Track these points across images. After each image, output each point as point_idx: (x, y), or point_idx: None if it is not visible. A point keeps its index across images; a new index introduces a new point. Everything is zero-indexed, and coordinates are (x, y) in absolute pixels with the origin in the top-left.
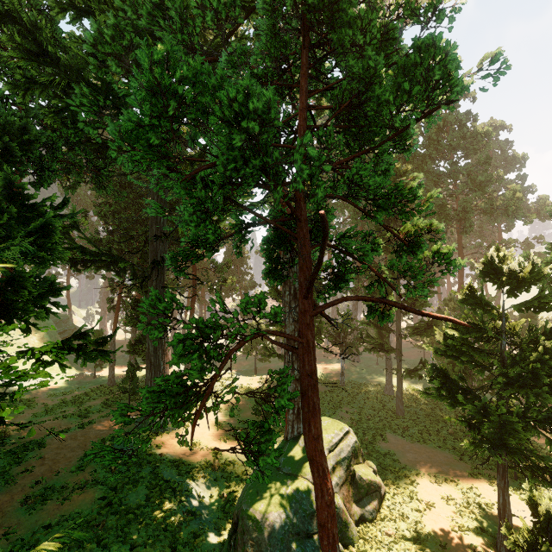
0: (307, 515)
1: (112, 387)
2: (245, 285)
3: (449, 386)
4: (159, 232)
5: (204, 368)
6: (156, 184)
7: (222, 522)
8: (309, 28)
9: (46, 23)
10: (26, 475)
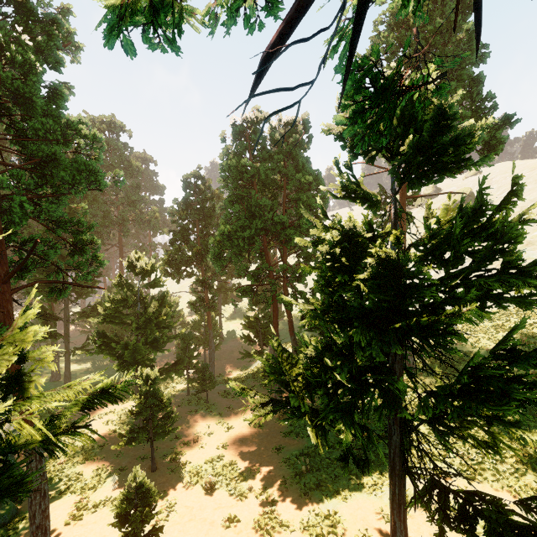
0: None
1: None
2: None
3: (108, 343)
4: None
5: None
6: None
7: None
8: None
9: None
10: None
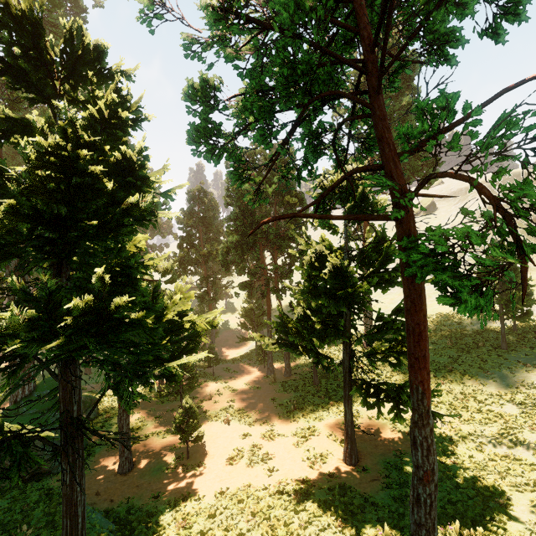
0: None
1: None
2: None
3: None
4: None
5: None
6: None
7: None
8: None
9: None
10: None
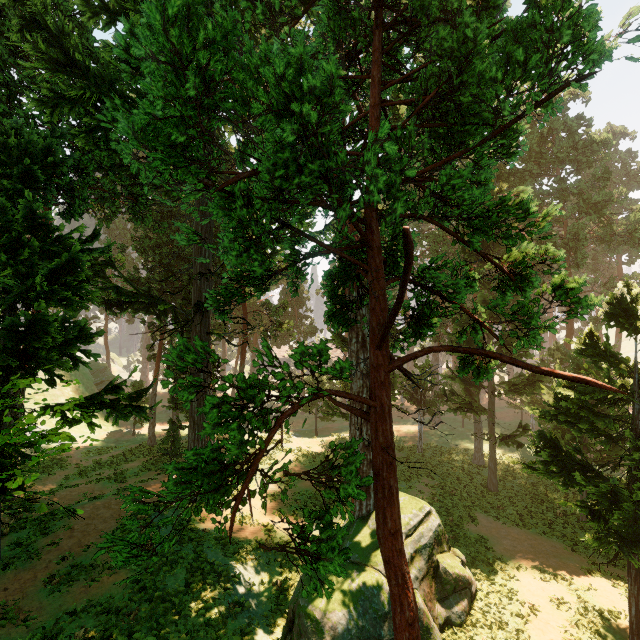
0: (379, 616)
1: (152, 447)
2: (304, 331)
3: (561, 460)
4: (204, 269)
5: (246, 441)
6: (190, 204)
7: (276, 616)
8: (382, 1)
9: (73, 28)
10: (52, 549)
